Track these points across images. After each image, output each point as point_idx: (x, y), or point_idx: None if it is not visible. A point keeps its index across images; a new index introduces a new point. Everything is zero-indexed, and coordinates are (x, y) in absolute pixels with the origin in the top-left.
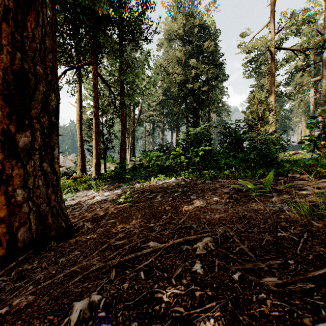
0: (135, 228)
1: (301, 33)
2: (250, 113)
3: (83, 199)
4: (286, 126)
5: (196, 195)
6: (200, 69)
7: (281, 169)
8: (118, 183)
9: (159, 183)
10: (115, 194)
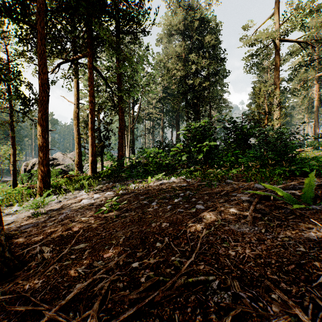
0: (108, 270)
1: (305, 27)
2: (256, 107)
3: (70, 202)
4: (288, 123)
5: (203, 202)
6: (201, 64)
7: (307, 168)
8: (114, 183)
9: (155, 185)
10: (106, 196)
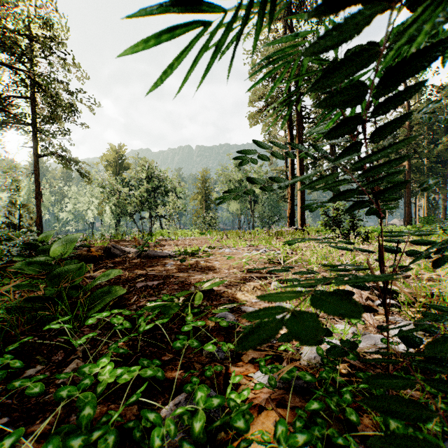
0: None
1: None
2: None
3: None
4: None
5: None
6: None
7: None
8: None
9: None
10: None
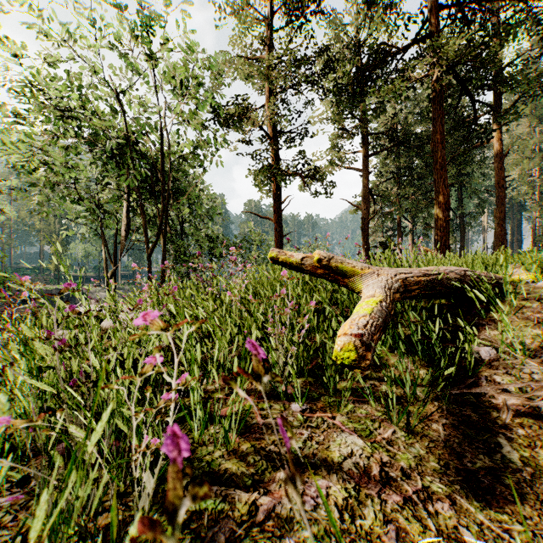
0: None
1: None
2: None
3: None
4: None
5: None
6: None
7: None
8: None
9: None
10: None
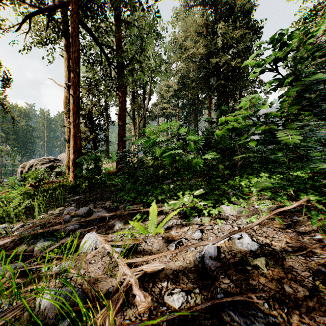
0: None
1: None
2: None
3: None
4: None
5: None
6: (230, 34)
7: None
8: (86, 203)
9: None
10: None
